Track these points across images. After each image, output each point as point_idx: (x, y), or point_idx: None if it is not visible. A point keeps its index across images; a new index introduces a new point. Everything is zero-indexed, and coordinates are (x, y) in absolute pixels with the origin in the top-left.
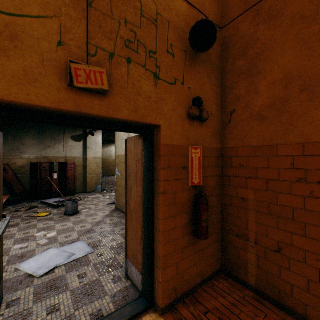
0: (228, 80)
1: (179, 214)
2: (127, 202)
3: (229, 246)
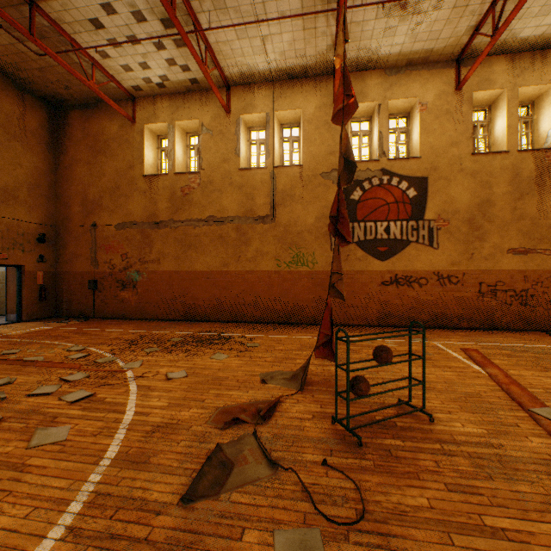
0: (58, 247)
1: (34, 293)
2: (8, 292)
3: (59, 306)
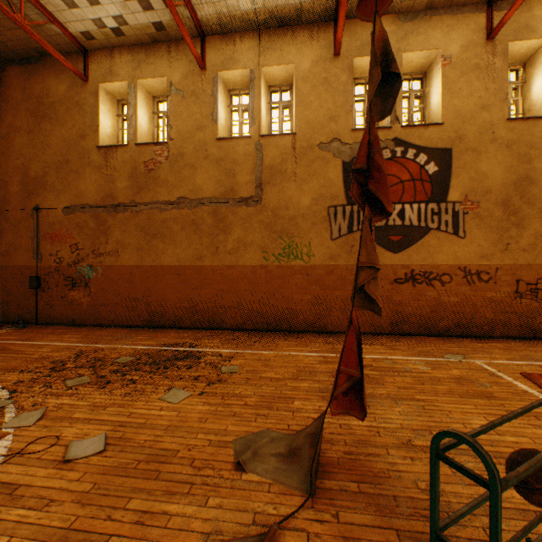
0: None
1: None
2: None
3: None
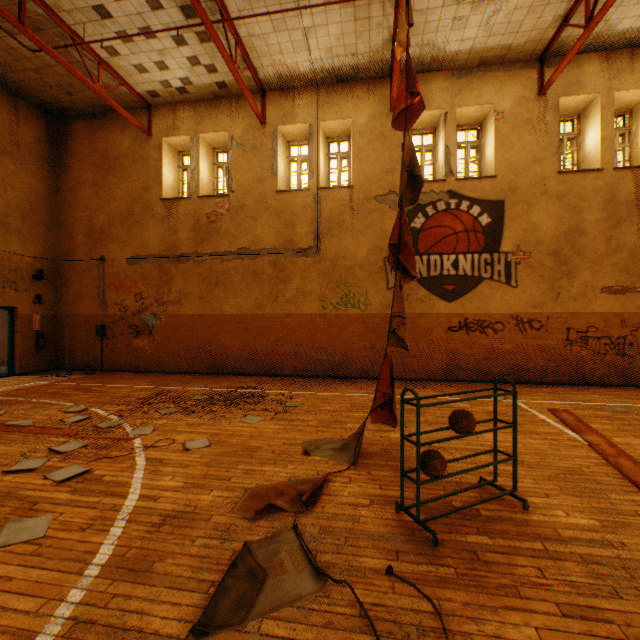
0: (59, 285)
1: (29, 340)
2: None
3: (60, 357)
